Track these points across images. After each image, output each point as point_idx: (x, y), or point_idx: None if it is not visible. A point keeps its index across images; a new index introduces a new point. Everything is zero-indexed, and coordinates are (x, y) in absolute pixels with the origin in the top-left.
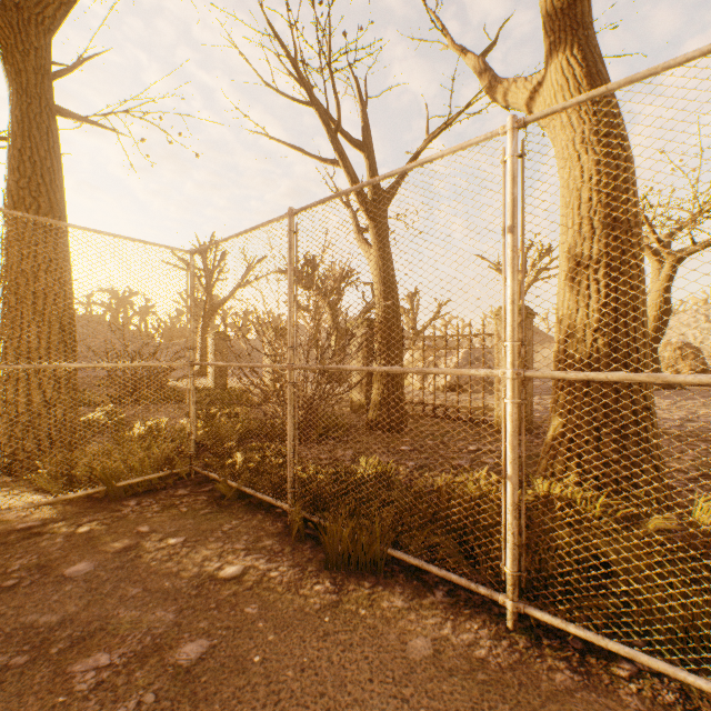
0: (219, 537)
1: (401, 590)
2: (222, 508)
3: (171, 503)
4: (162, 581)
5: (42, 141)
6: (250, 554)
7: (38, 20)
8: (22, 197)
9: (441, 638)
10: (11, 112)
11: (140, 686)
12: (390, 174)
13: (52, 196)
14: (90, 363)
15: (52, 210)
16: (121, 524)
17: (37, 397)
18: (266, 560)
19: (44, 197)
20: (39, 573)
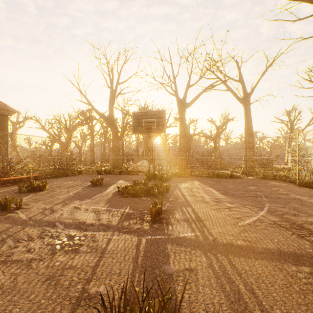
0: (283, 183)
1: (311, 189)
2: (284, 182)
3: (275, 180)
4: (274, 183)
5: (249, 119)
6: (287, 184)
7: (248, 97)
8: (247, 130)
9: (311, 190)
10: (244, 115)
11: (272, 185)
12: (311, 130)
13: (251, 128)
14: (261, 157)
15: (251, 131)
16: (267, 180)
17: (249, 163)
18: (290, 185)
19: (250, 129)
20: (258, 181)
